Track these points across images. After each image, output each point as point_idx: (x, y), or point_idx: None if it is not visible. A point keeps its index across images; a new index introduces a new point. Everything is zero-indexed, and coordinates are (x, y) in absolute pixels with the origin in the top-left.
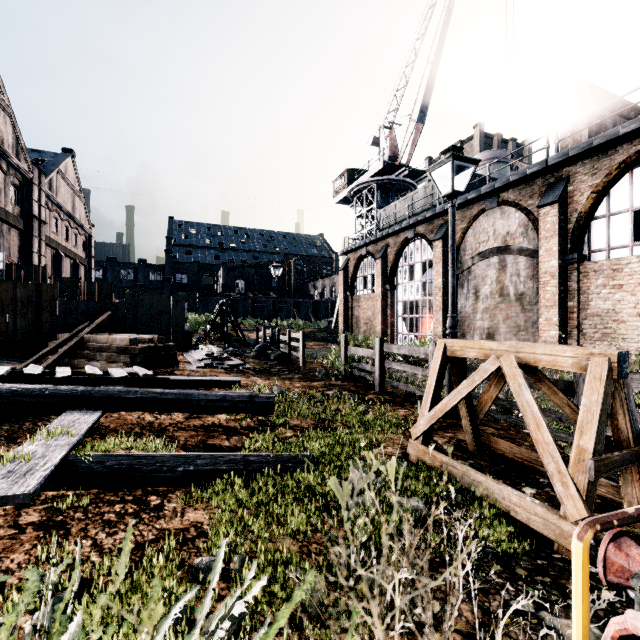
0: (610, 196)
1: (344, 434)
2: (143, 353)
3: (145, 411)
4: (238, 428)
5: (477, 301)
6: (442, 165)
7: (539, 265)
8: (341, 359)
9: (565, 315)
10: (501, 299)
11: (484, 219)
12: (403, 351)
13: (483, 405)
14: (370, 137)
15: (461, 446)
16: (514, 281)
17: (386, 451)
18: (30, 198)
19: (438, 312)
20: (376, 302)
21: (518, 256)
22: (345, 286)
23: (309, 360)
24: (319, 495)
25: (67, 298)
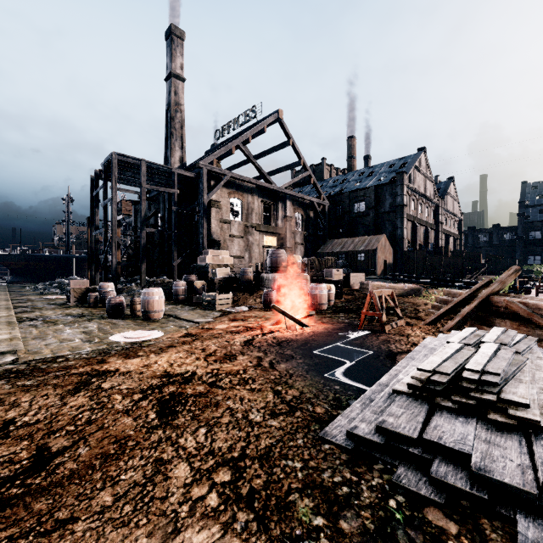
0: None
1: None
2: None
3: None
4: None
5: None
6: None
7: None
8: None
9: None
10: None
11: None
12: None
13: None
14: None
15: None
16: None
17: None
18: (438, 214)
19: None
20: None
21: None
22: None
23: None
24: None
25: None
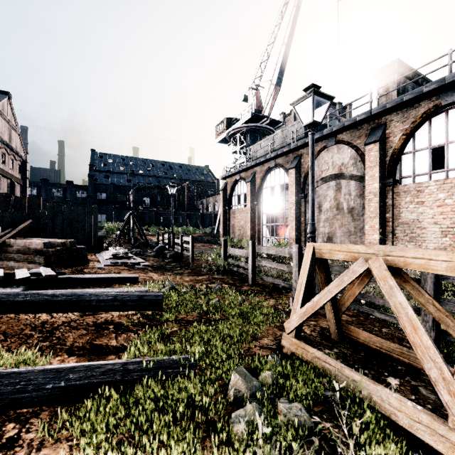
0: (415, 138)
1: (225, 328)
2: (56, 254)
3: (35, 313)
4: (128, 324)
5: (320, 213)
6: (304, 99)
7: (365, 187)
8: (221, 258)
9: (384, 223)
10: (337, 212)
11: (325, 153)
12: (271, 251)
13: (346, 300)
14: (242, 95)
15: (324, 334)
16: (347, 199)
17: (262, 343)
18: None
19: (292, 221)
20: (247, 214)
21: (350, 181)
22: (224, 202)
23: (197, 258)
24: (200, 405)
25: (1, 209)
